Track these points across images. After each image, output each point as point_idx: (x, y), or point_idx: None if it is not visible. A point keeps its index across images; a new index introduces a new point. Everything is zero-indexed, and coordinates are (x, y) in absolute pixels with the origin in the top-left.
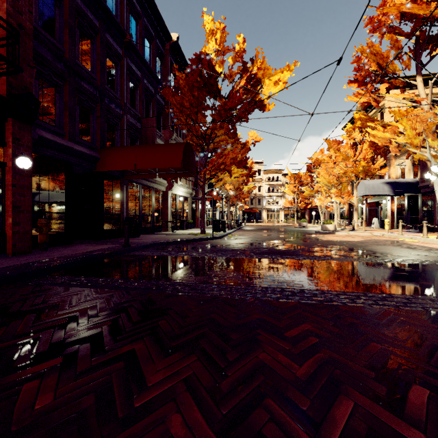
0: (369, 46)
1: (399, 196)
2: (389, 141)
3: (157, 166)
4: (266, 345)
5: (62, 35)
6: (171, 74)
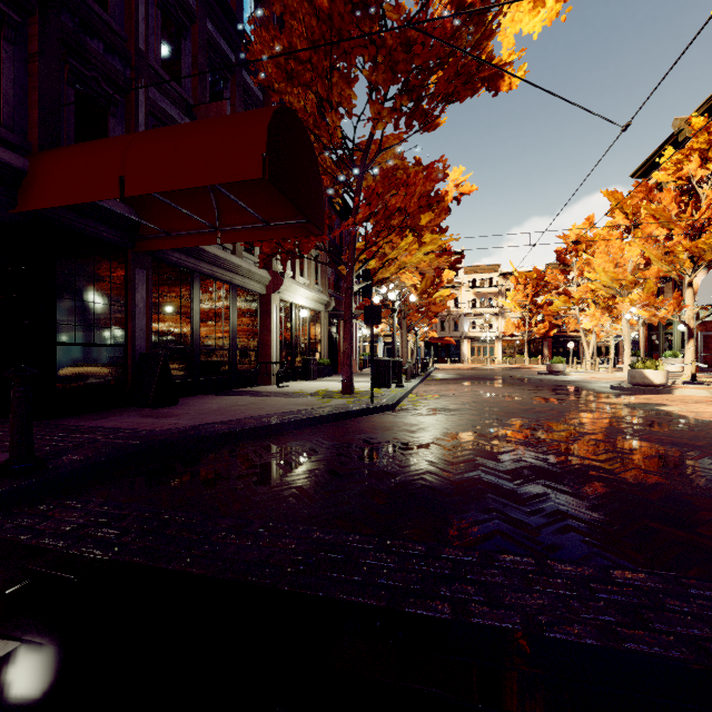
0: None
1: None
2: None
3: (187, 181)
4: None
5: None
6: None
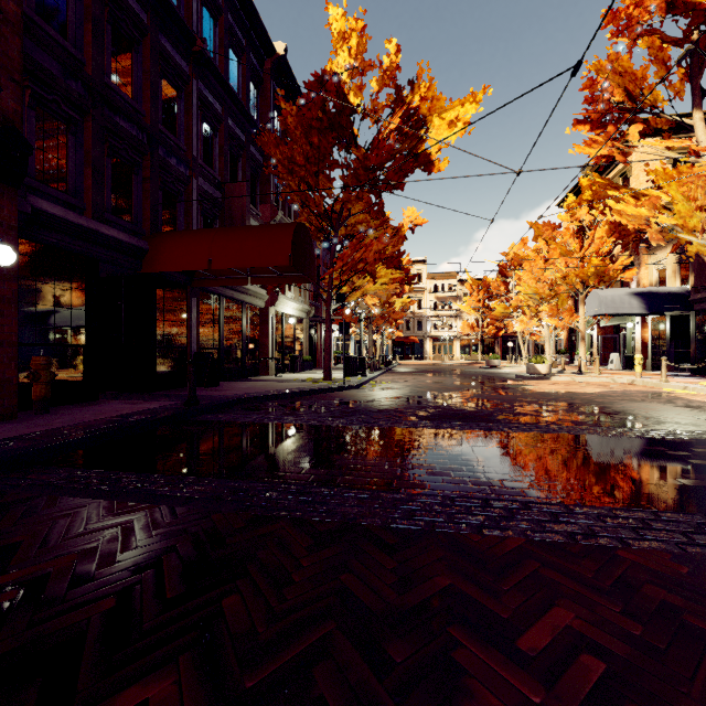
0: (612, 60)
1: (655, 316)
2: (645, 221)
3: (248, 264)
4: (480, 686)
5: (80, 33)
6: (274, 111)
